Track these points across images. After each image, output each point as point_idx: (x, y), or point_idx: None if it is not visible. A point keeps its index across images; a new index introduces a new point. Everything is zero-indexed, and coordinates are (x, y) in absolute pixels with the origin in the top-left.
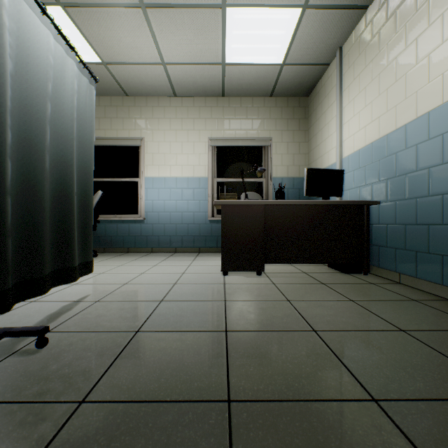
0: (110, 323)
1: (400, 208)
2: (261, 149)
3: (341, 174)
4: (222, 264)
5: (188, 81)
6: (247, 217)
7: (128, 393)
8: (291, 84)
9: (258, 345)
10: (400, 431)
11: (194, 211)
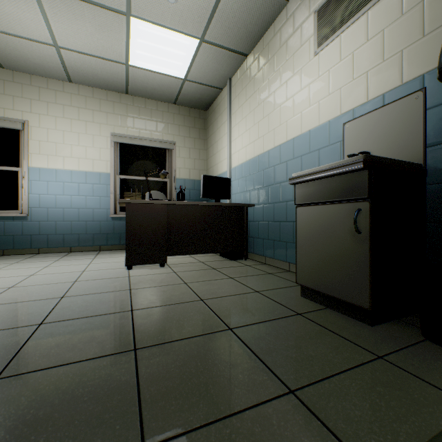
0: (5, 323)
1: (266, 210)
2: (166, 151)
3: (229, 182)
4: (126, 259)
5: (87, 71)
6: (151, 215)
7: (44, 364)
8: (192, 97)
9: (159, 315)
10: (239, 339)
11: (93, 208)
